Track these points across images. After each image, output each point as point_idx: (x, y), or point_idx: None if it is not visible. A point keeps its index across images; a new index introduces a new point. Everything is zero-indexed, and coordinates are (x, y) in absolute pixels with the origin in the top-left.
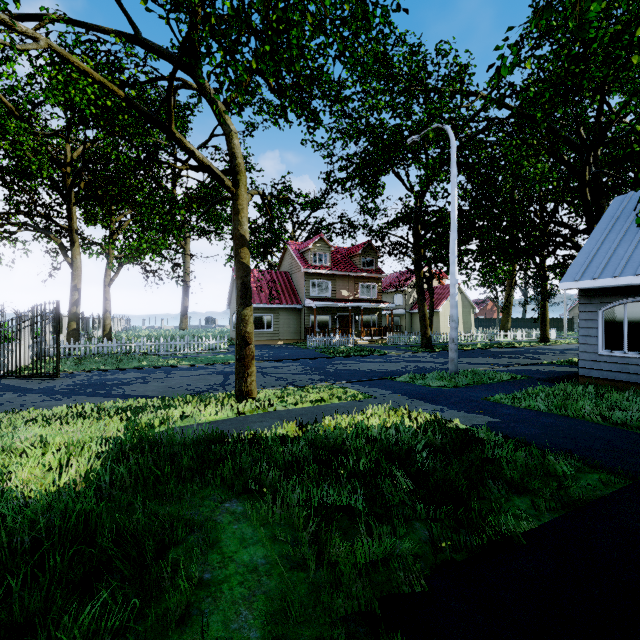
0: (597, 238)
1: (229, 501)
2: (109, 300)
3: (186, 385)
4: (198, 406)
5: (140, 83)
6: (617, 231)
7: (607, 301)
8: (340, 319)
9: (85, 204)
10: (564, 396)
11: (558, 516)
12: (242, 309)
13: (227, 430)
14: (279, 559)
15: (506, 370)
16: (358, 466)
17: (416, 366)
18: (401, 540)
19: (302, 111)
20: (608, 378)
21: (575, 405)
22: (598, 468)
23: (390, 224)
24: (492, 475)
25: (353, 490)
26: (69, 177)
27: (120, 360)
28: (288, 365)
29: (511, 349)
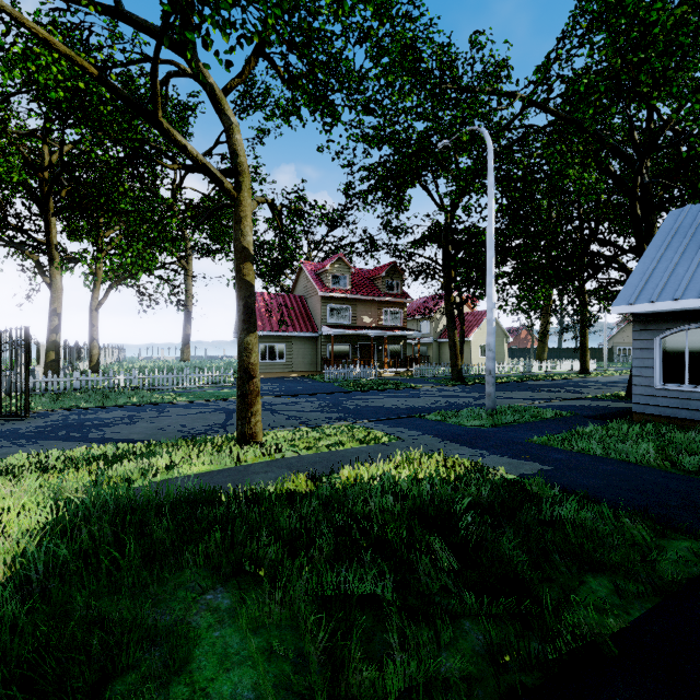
0: (652, 256)
1: (213, 591)
2: (96, 327)
3: (180, 426)
4: (190, 452)
5: (122, 64)
6: (675, 248)
7: (665, 327)
8: (361, 349)
9: (68, 216)
10: (621, 437)
11: (651, 607)
12: (245, 336)
13: (223, 484)
14: (275, 691)
15: (548, 406)
16: (385, 534)
17: (447, 401)
18: (447, 651)
19: (317, 104)
20: (666, 415)
21: (636, 448)
22: (683, 532)
23: (417, 243)
24: (559, 548)
25: (379, 572)
26: (47, 183)
27: (106, 396)
28: (302, 401)
29: (549, 382)
